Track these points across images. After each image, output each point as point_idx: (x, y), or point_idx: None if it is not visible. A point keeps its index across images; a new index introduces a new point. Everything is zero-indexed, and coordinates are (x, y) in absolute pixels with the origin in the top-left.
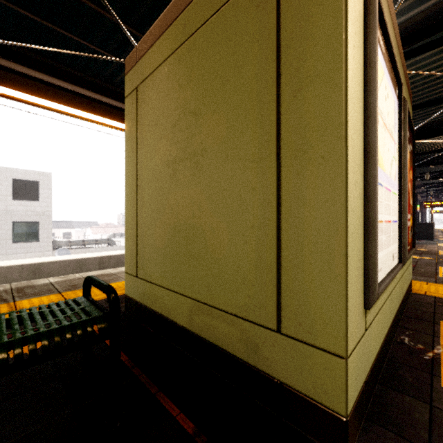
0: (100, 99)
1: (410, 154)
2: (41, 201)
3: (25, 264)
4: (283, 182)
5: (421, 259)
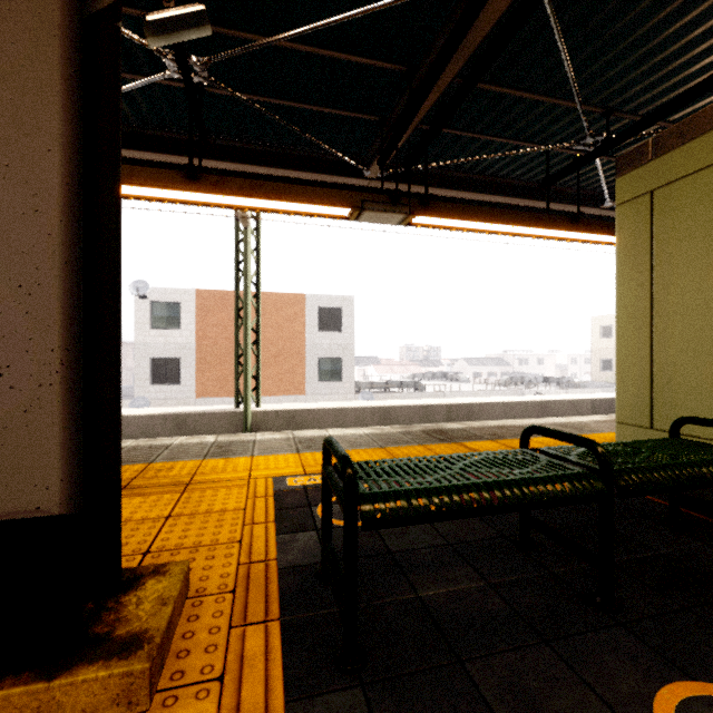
0: (483, 199)
1: None
2: (344, 331)
3: (376, 407)
4: None
5: None
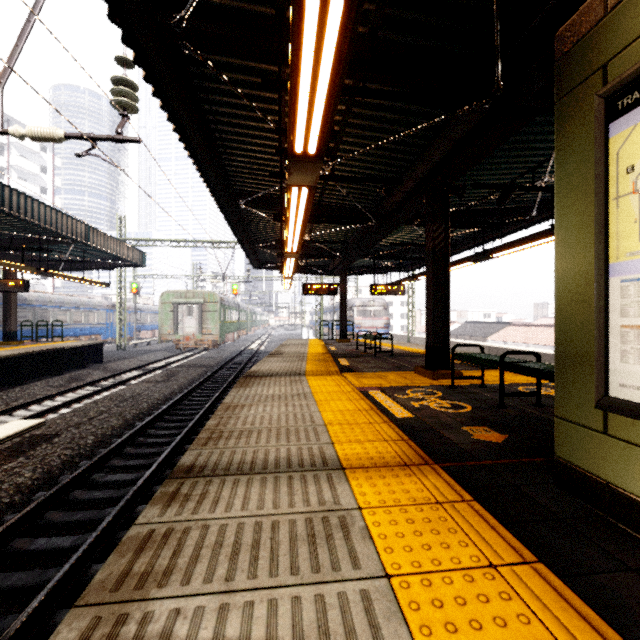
0: None
1: None
2: None
3: None
4: None
5: None
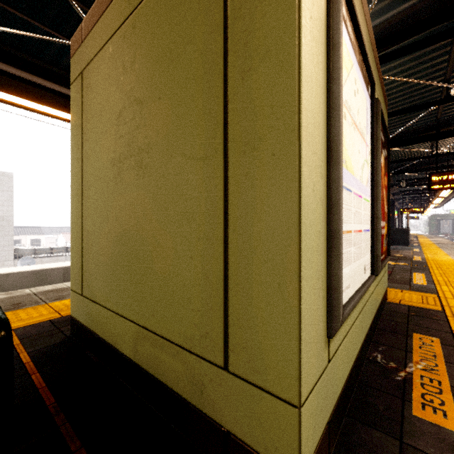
0: (59, 90)
1: (384, 159)
2: (0, 204)
3: None
4: (231, 184)
5: (397, 265)
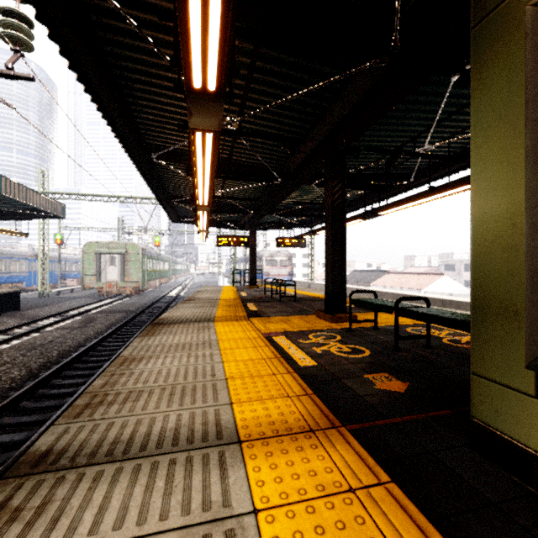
0: None
1: None
2: None
3: None
4: None
5: None
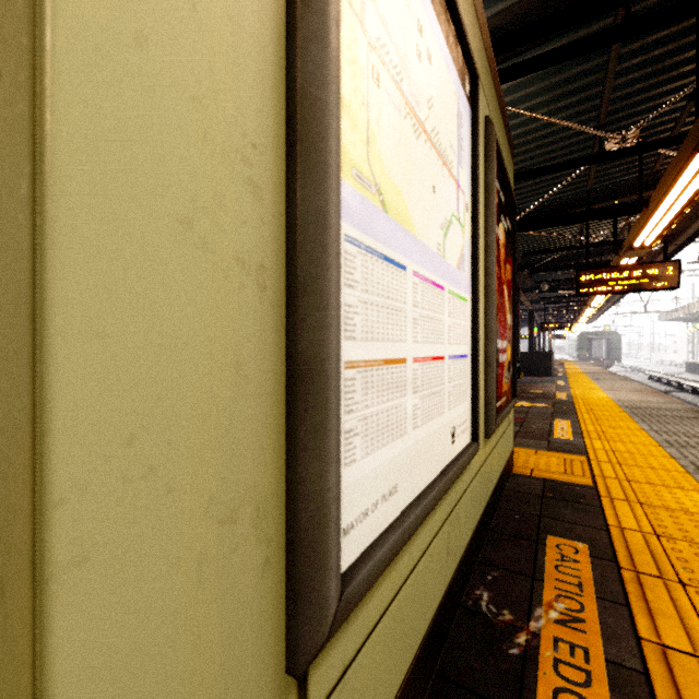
0: None
1: (506, 234)
2: None
3: None
4: None
5: (534, 408)
